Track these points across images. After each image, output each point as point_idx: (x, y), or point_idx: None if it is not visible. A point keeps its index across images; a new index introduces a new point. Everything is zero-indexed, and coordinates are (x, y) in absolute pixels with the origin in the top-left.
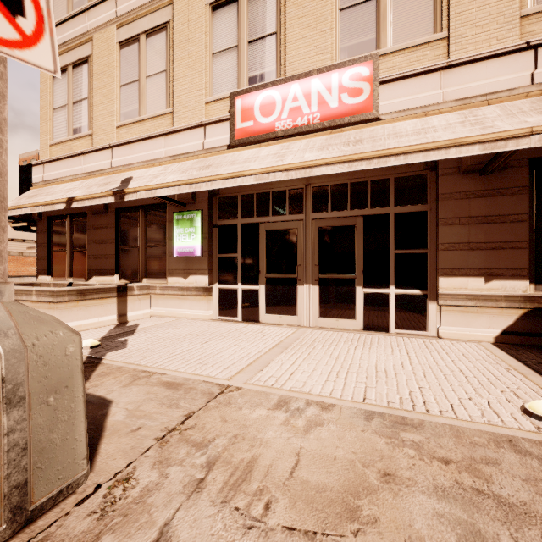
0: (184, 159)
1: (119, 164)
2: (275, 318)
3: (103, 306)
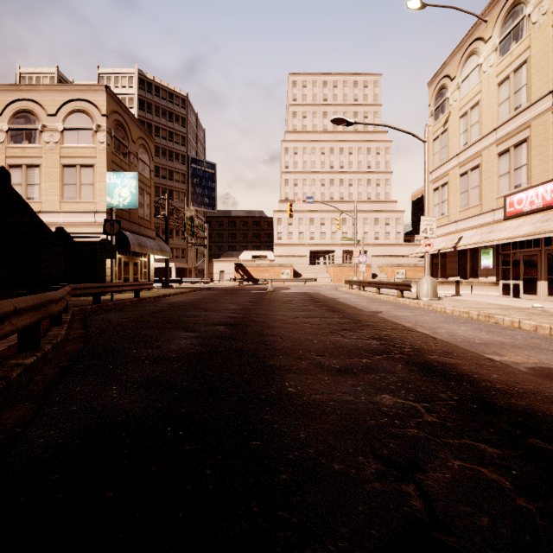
0: (484, 226)
1: (459, 229)
2: (527, 297)
3: (449, 287)
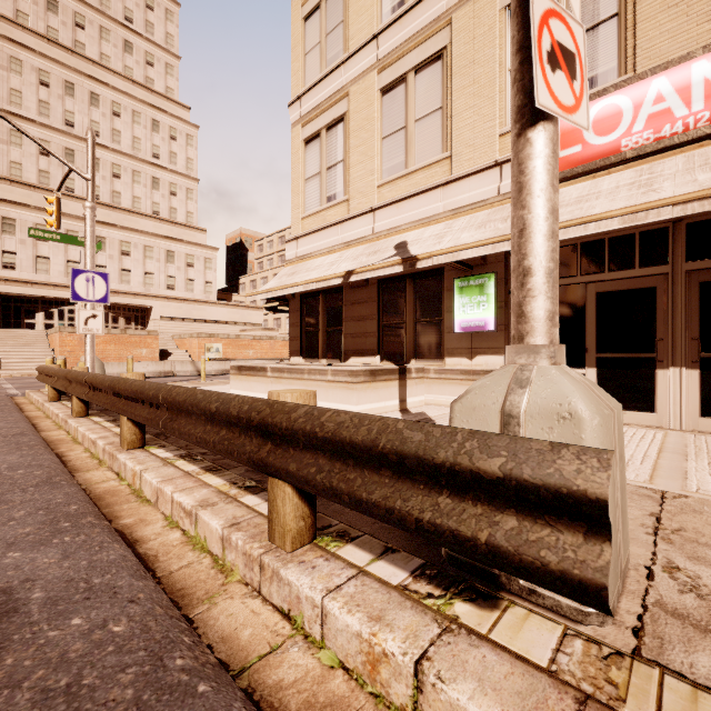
0: (471, 211)
1: (383, 229)
2: None
3: (388, 389)
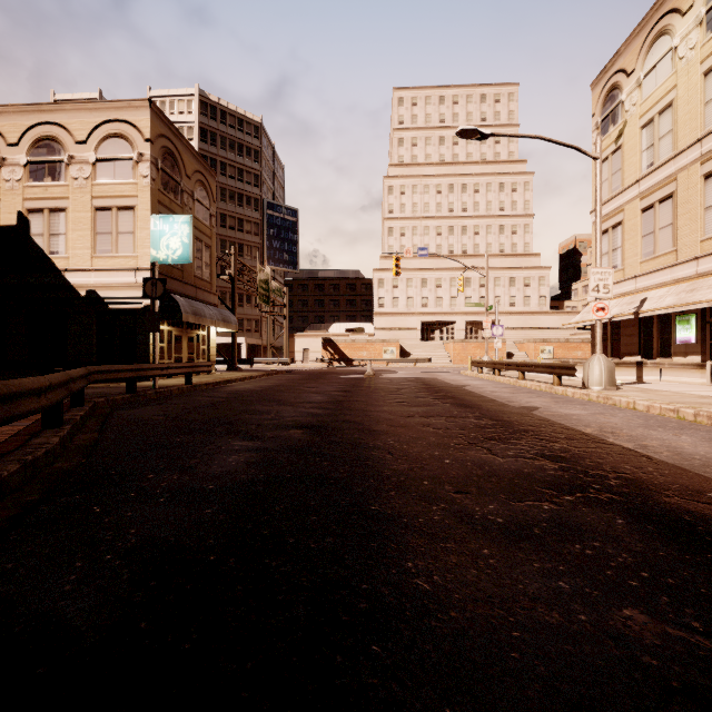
0: (682, 282)
1: (640, 287)
2: None
3: (628, 371)
